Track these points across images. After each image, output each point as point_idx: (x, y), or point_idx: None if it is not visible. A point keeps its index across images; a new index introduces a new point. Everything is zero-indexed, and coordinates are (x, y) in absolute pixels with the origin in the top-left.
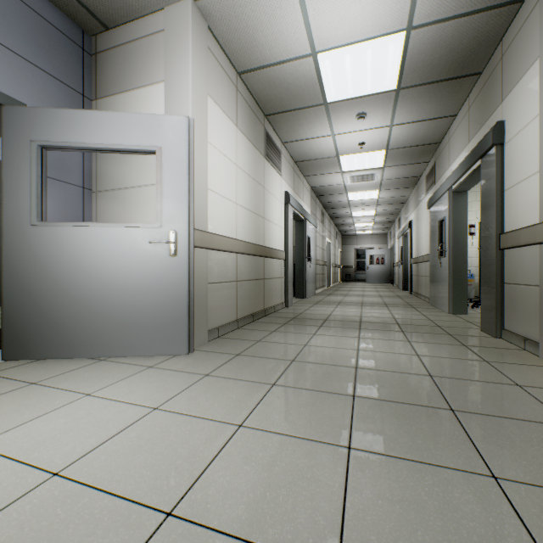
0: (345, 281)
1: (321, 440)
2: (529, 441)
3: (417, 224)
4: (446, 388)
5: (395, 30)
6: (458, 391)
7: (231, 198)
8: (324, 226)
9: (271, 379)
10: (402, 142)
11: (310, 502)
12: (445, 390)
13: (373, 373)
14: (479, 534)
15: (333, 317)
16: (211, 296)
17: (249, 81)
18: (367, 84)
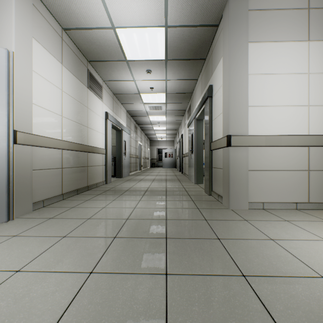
0: (152, 167)
1: (75, 271)
2: (195, 250)
3: (184, 136)
4: (170, 225)
5: (159, 25)
6: (175, 226)
7: (56, 111)
8: (137, 135)
9: (64, 233)
10: (173, 90)
11: (37, 319)
12: (169, 227)
13: (135, 221)
14: (139, 311)
15: (132, 189)
16: (37, 179)
17: (73, 36)
18: (149, 53)
